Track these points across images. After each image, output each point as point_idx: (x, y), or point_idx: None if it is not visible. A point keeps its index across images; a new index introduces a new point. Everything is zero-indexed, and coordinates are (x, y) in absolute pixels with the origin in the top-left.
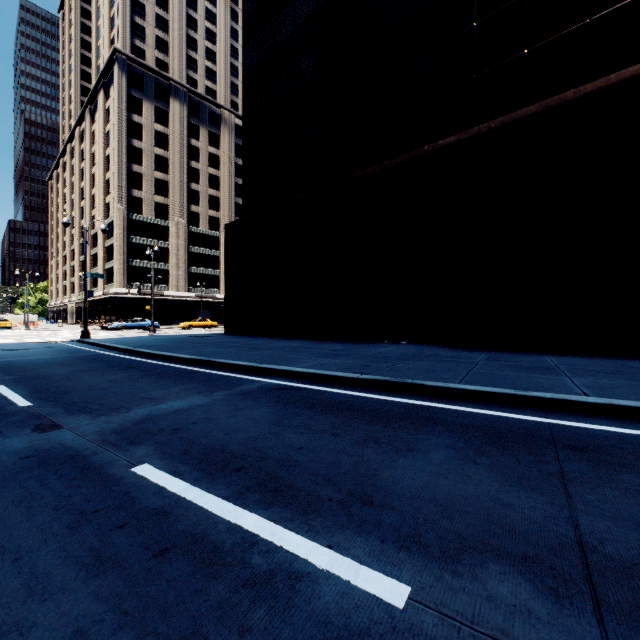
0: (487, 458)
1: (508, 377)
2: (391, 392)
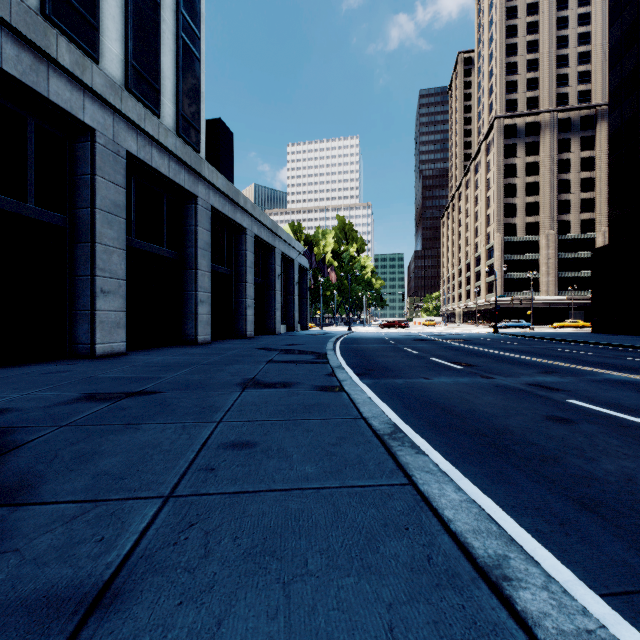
0: None
1: None
2: None
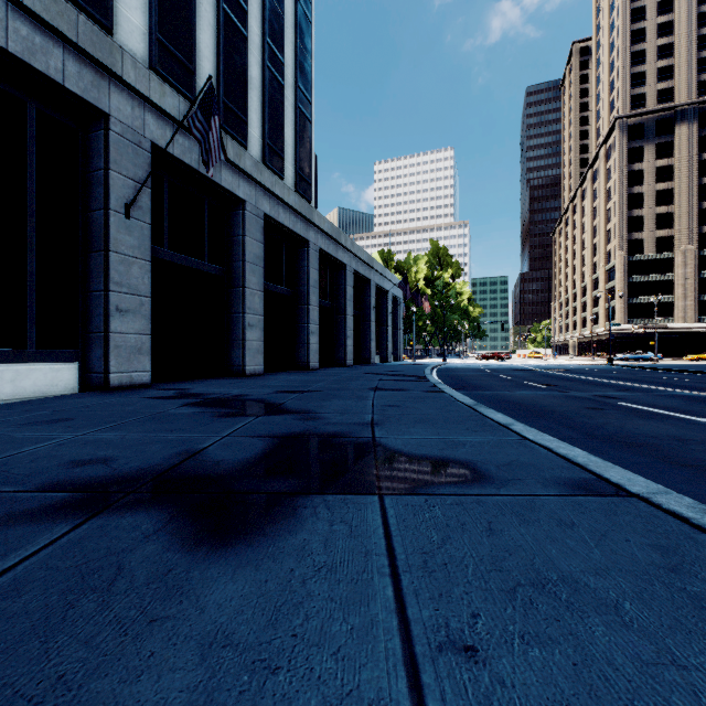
0: None
1: None
2: None
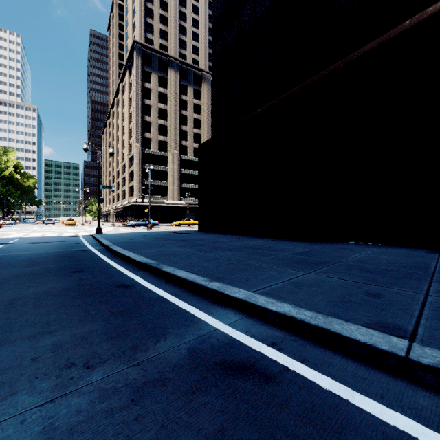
0: None
1: None
2: None
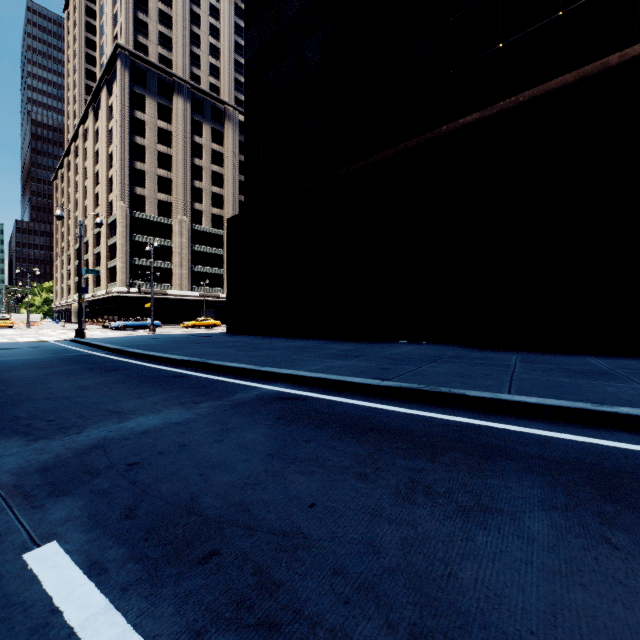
0: (624, 532)
1: (566, 384)
2: (423, 404)
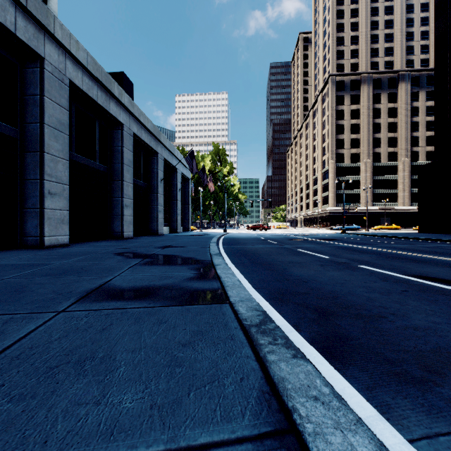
0: None
1: None
2: None
